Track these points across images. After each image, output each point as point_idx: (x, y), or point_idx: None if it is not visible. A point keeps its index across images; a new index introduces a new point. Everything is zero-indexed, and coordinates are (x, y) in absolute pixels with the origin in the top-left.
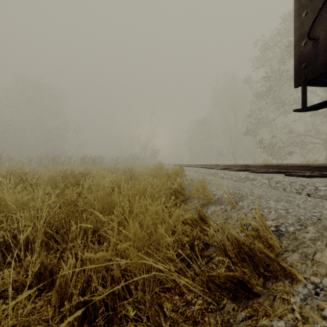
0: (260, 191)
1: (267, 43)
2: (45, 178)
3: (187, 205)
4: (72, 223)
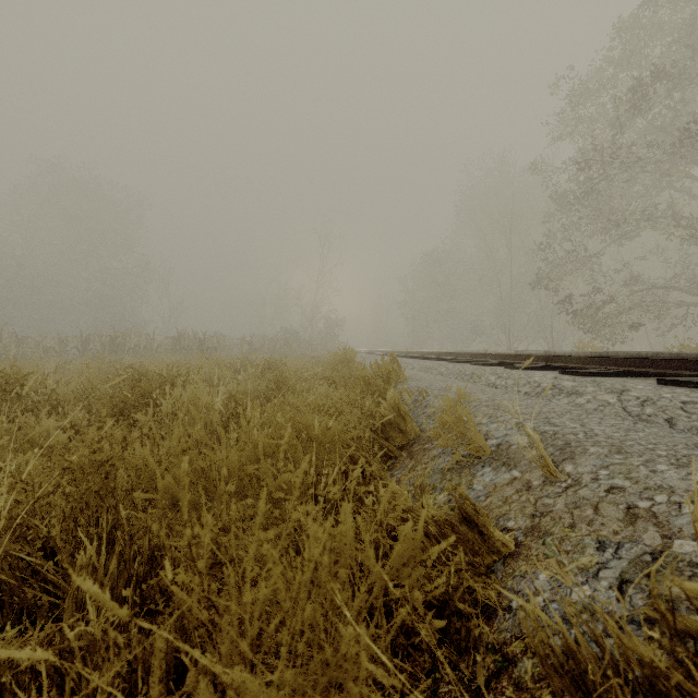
0: (609, 429)
1: (582, 83)
2: (70, 388)
3: (415, 459)
4: (83, 538)
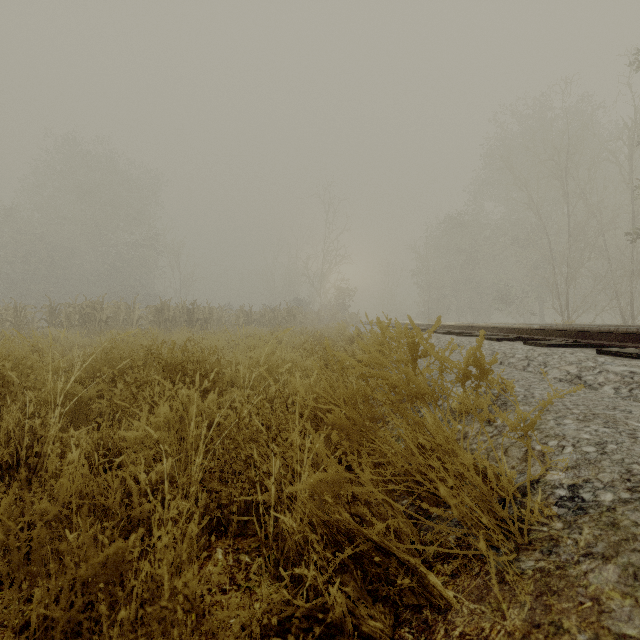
0: None
1: None
2: None
3: None
4: None
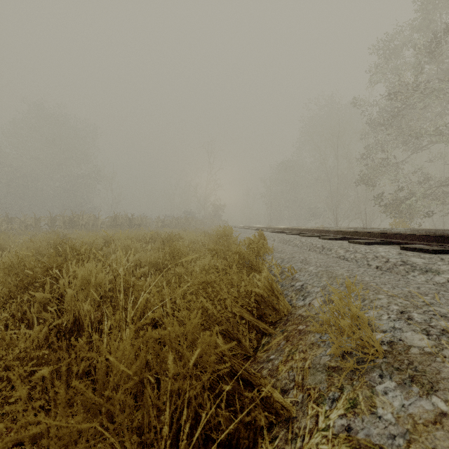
0: None
1: (390, 41)
2: None
3: (291, 343)
4: None
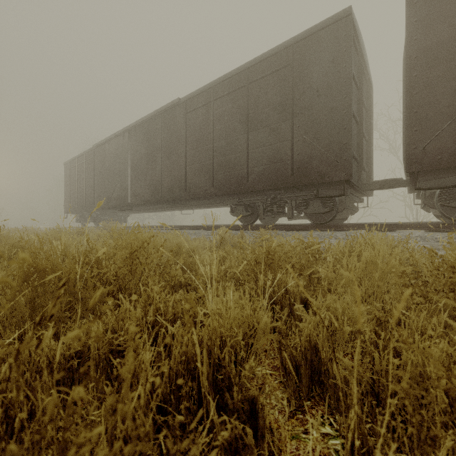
0: None
1: None
2: None
3: None
4: None
